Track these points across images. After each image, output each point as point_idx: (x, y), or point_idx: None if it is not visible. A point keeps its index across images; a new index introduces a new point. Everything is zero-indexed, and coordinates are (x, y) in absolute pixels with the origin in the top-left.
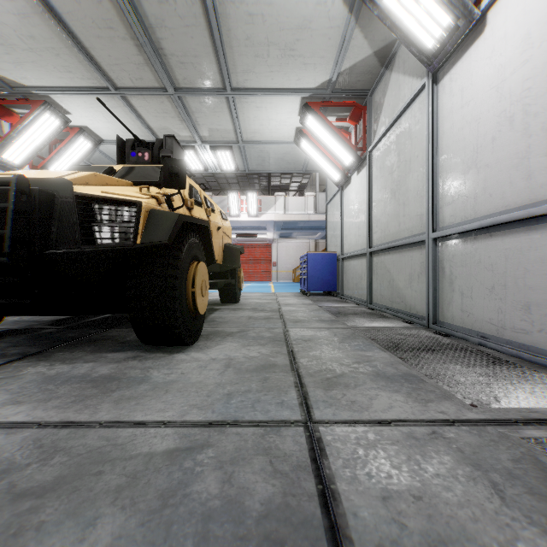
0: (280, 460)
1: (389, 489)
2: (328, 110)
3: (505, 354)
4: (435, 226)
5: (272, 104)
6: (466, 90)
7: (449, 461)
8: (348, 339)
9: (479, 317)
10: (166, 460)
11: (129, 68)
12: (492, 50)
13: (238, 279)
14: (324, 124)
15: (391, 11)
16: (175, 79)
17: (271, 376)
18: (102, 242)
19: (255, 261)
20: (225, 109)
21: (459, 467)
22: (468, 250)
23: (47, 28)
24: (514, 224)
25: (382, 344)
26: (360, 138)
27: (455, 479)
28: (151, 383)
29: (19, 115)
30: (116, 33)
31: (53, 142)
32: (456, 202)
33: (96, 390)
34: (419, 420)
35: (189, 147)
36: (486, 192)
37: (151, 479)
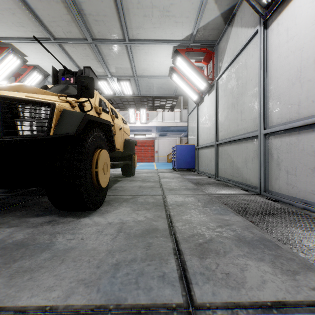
0: None
1: None
2: (190, 55)
3: None
4: (265, 126)
5: (155, 51)
6: (290, 29)
7: None
8: (208, 204)
9: (302, 189)
10: None
11: (62, 24)
12: None
13: (133, 161)
14: (187, 63)
15: None
16: (92, 32)
17: (153, 241)
18: (23, 133)
19: (145, 150)
20: (125, 54)
21: None
22: (293, 141)
23: None
24: None
25: (234, 209)
26: (210, 73)
27: None
28: (53, 250)
29: None
30: None
31: (18, 75)
32: (282, 108)
33: (1, 259)
34: (297, 301)
35: (103, 79)
36: (308, 100)
37: None
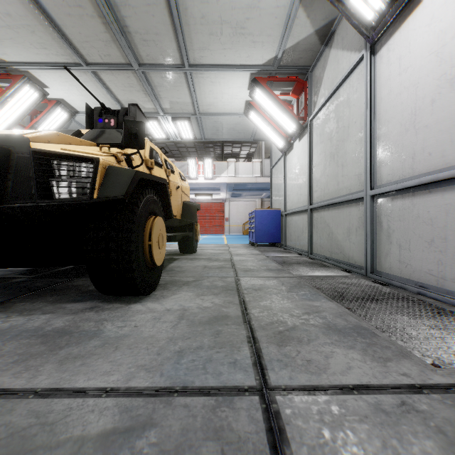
0: (234, 447)
1: None
2: (274, 85)
3: (446, 303)
4: (373, 185)
5: (224, 79)
6: (404, 58)
7: (432, 449)
8: (295, 288)
9: (418, 268)
10: (98, 448)
11: (98, 45)
12: (431, 18)
13: (195, 232)
14: (270, 96)
15: None
16: (139, 55)
17: (223, 329)
18: (60, 197)
19: (211, 217)
20: (183, 84)
21: None
22: (406, 206)
23: (22, 6)
24: (454, 180)
25: (327, 294)
26: (301, 110)
27: None
28: (102, 338)
29: (2, 89)
30: (85, 12)
31: (34, 113)
32: (394, 162)
33: (44, 346)
34: (382, 385)
35: (153, 118)
36: (425, 151)
37: None
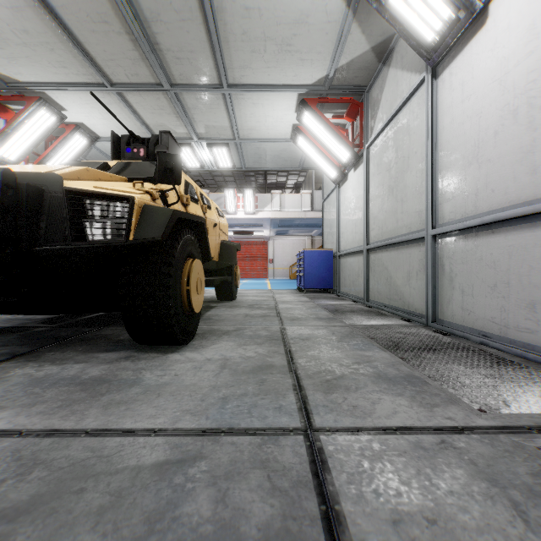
0: (279, 474)
1: (399, 509)
2: (325, 107)
3: (508, 353)
4: (434, 223)
5: (268, 101)
6: (466, 83)
7: (462, 476)
8: (346, 338)
9: (481, 315)
10: (154, 474)
11: (124, 64)
12: (494, 43)
13: (234, 276)
14: (321, 120)
15: (390, 4)
16: (171, 74)
17: (268, 378)
18: (94, 238)
19: (252, 258)
20: (221, 106)
21: (474, 483)
22: (469, 247)
23: (41, 22)
24: (518, 220)
25: (382, 343)
26: (357, 135)
27: (470, 498)
28: (143, 386)
29: (14, 112)
30: (111, 28)
31: (49, 139)
32: (457, 199)
33: (84, 393)
34: (426, 427)
35: (185, 144)
36: (488, 188)
37: (137, 498)
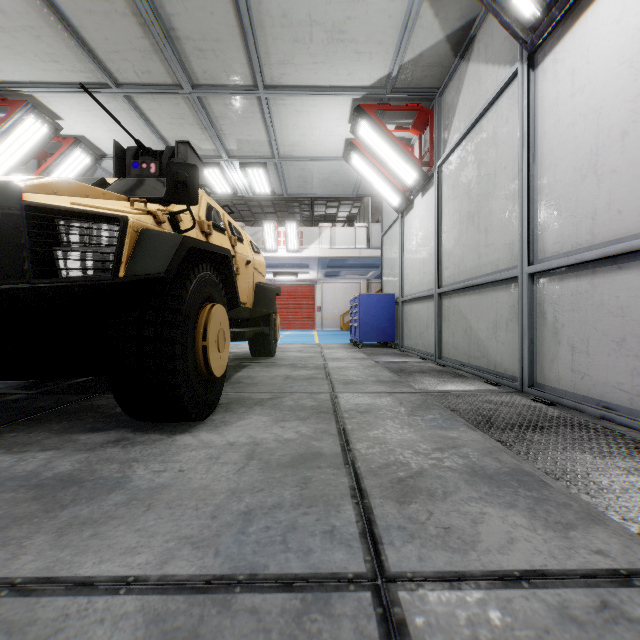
0: None
1: None
2: (386, 116)
3: None
4: (532, 258)
5: (315, 108)
6: (579, 71)
7: None
8: (419, 410)
9: (600, 380)
10: None
11: (133, 57)
12: (621, 11)
13: (273, 327)
14: (381, 132)
15: None
16: (192, 72)
17: (314, 475)
18: (69, 274)
19: (296, 305)
20: (256, 114)
21: None
22: (583, 289)
23: None
24: None
25: (468, 418)
26: (425, 151)
27: None
28: (129, 490)
29: None
30: (113, 8)
31: (43, 156)
32: (564, 225)
33: (37, 504)
34: (567, 571)
35: (213, 164)
36: (611, 208)
37: None
